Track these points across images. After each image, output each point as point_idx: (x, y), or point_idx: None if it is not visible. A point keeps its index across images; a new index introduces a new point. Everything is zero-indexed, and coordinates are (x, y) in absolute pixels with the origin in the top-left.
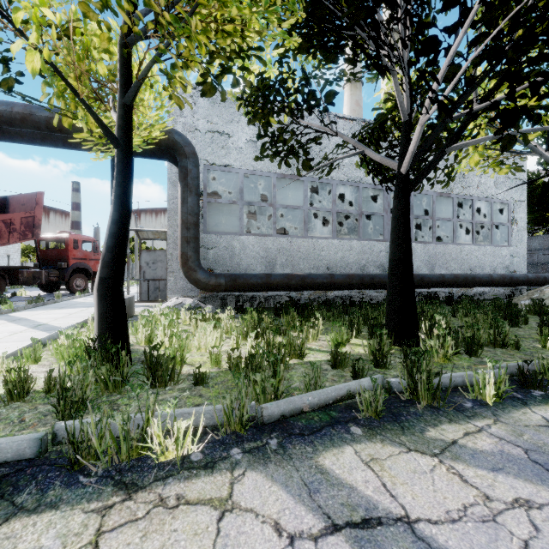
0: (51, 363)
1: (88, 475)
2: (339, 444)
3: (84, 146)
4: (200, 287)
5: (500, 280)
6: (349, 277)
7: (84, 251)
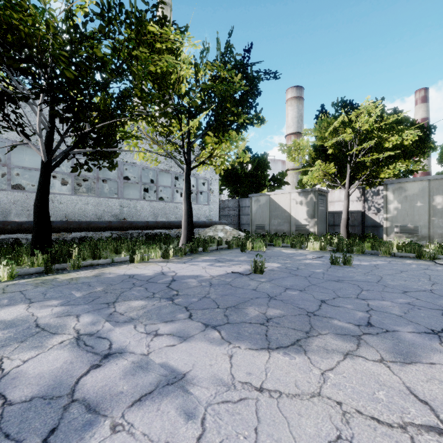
0: None
1: None
2: None
3: None
4: None
5: None
6: (68, 223)
7: None
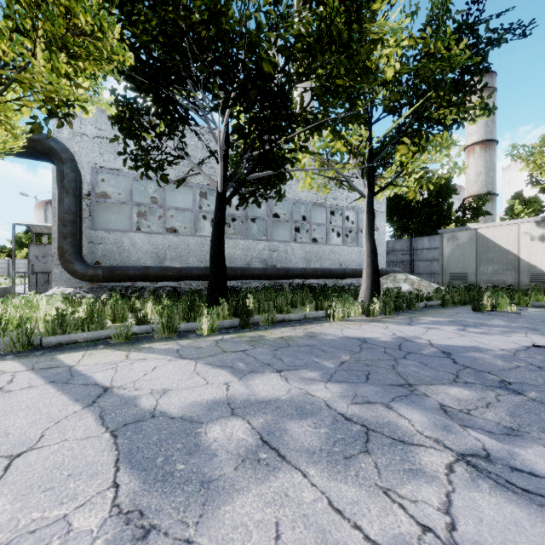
0: None
1: None
2: (80, 351)
3: None
4: (78, 278)
5: (352, 273)
6: None
7: None
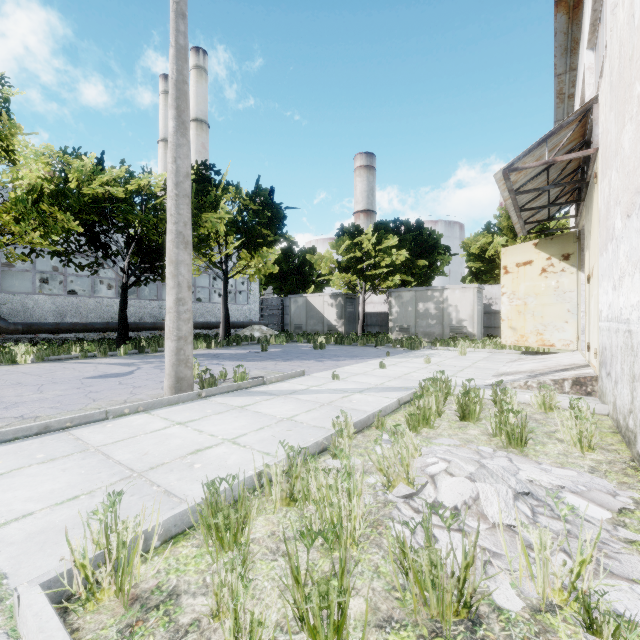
0: None
1: (2, 365)
2: (70, 360)
3: None
4: (1, 332)
5: None
6: None
7: None
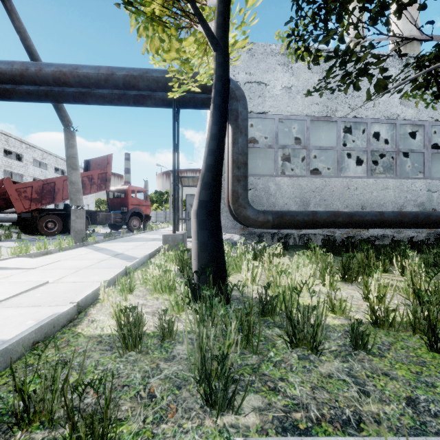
0: (144, 294)
1: None
2: None
3: (149, 102)
4: (248, 224)
5: None
6: (401, 215)
7: (138, 199)
